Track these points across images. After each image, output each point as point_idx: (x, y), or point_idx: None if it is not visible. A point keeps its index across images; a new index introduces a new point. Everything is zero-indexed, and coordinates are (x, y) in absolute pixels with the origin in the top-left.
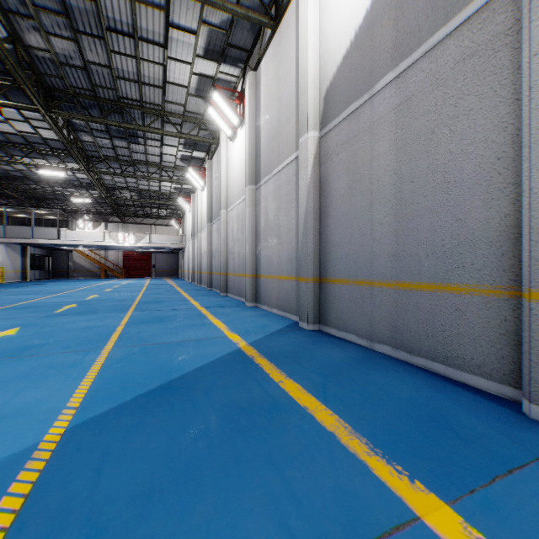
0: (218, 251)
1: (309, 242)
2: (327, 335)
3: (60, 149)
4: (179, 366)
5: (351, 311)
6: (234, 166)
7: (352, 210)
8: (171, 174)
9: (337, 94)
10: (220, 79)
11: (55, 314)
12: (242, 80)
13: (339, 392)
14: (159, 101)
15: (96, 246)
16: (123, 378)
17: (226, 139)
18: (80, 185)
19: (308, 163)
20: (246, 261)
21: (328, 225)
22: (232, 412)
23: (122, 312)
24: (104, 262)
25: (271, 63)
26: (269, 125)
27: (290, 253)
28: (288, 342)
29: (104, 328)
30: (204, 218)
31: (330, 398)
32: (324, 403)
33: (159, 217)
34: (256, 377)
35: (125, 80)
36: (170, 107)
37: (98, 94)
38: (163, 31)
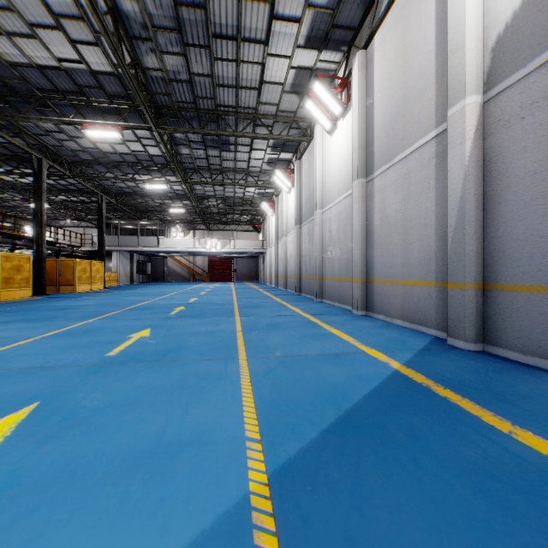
0: (310, 254)
1: (468, 237)
2: (503, 360)
3: (162, 164)
4: (341, 391)
5: None
6: (333, 161)
7: None
8: (256, 179)
9: (520, 38)
10: (318, 69)
11: (171, 316)
12: (343, 65)
13: None
14: (253, 104)
15: (187, 252)
16: (285, 401)
17: (321, 134)
18: (175, 197)
19: (466, 138)
20: (353, 264)
21: (500, 214)
22: (487, 483)
23: (230, 317)
24: (193, 267)
25: (391, 33)
26: (389, 105)
27: (426, 253)
28: (456, 366)
29: (223, 333)
30: (290, 221)
31: None
32: None
33: (240, 223)
34: (464, 420)
35: (224, 87)
36: (263, 109)
37: (198, 106)
38: (266, 26)
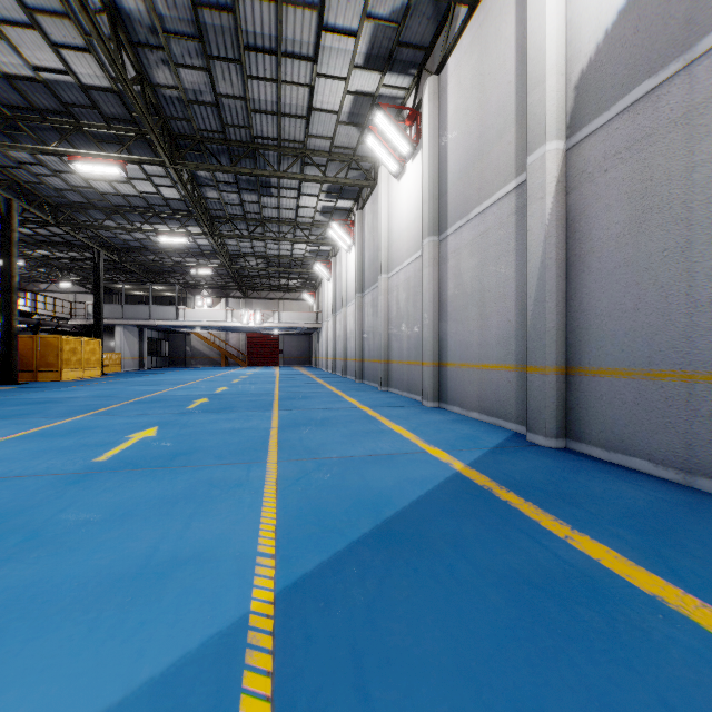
0: (374, 331)
1: (548, 312)
2: (586, 457)
3: (181, 210)
4: (386, 497)
5: (638, 421)
6: (400, 213)
7: (640, 258)
8: (307, 233)
9: (604, 76)
10: (382, 96)
11: (189, 411)
12: (413, 92)
13: (699, 569)
14: (301, 136)
15: (217, 327)
16: (315, 510)
17: (386, 178)
18: (200, 254)
19: (547, 191)
20: (424, 343)
21: (583, 284)
22: (524, 591)
23: (266, 411)
24: (225, 347)
25: (467, 57)
26: (464, 146)
27: (505, 330)
28: (529, 466)
29: (253, 431)
30: (350, 288)
31: (692, 582)
32: (688, 592)
33: (288, 290)
34: (520, 526)
35: (262, 113)
36: (314, 143)
37: (228, 136)
38: (314, 39)
